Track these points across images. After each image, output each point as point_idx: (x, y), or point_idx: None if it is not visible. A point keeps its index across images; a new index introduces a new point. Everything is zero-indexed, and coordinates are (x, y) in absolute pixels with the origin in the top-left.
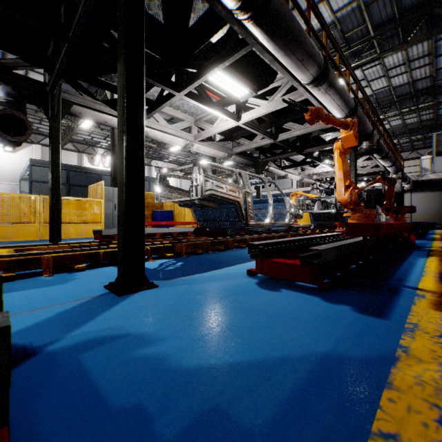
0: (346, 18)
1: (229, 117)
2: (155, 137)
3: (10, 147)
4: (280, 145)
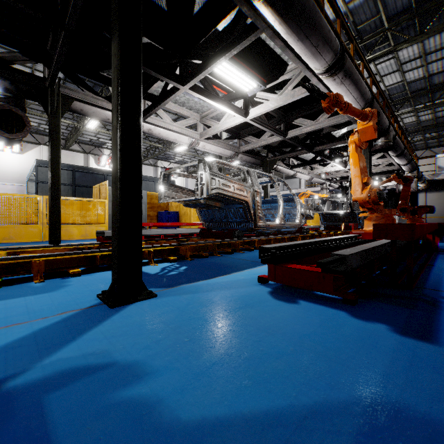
0: (359, 9)
1: (236, 112)
2: (159, 134)
3: (8, 145)
4: (289, 143)
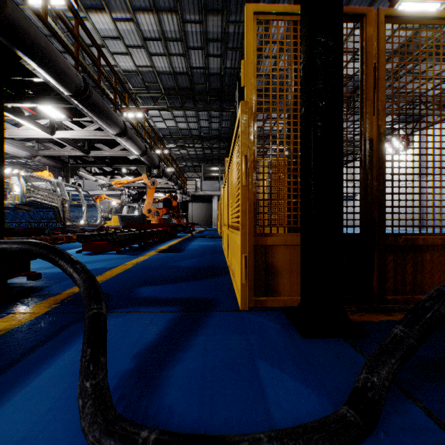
0: (145, 73)
1: (43, 130)
2: None
3: None
4: None
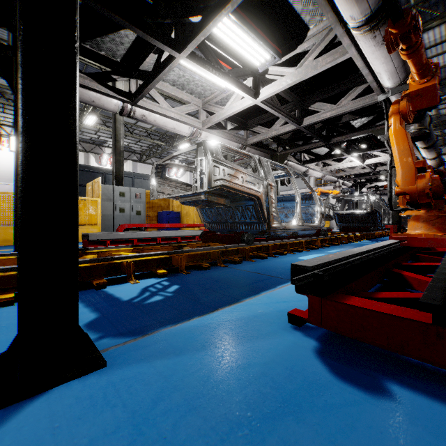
0: None
1: (245, 92)
2: (154, 122)
3: None
4: (302, 135)
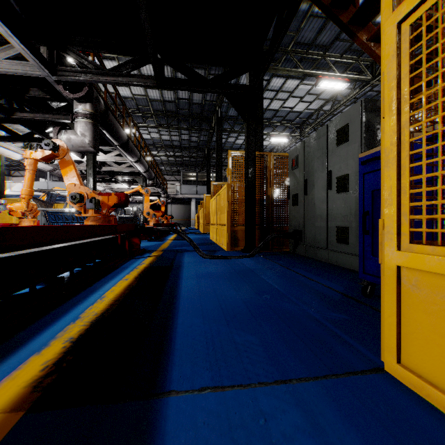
0: (139, 99)
1: (78, 156)
2: None
3: None
4: None
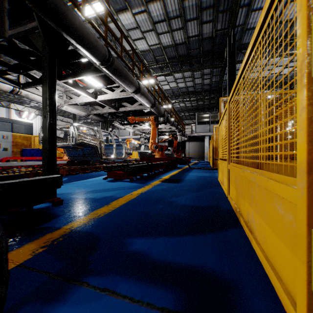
0: (155, 50)
1: (90, 96)
2: (34, 98)
3: None
4: None
